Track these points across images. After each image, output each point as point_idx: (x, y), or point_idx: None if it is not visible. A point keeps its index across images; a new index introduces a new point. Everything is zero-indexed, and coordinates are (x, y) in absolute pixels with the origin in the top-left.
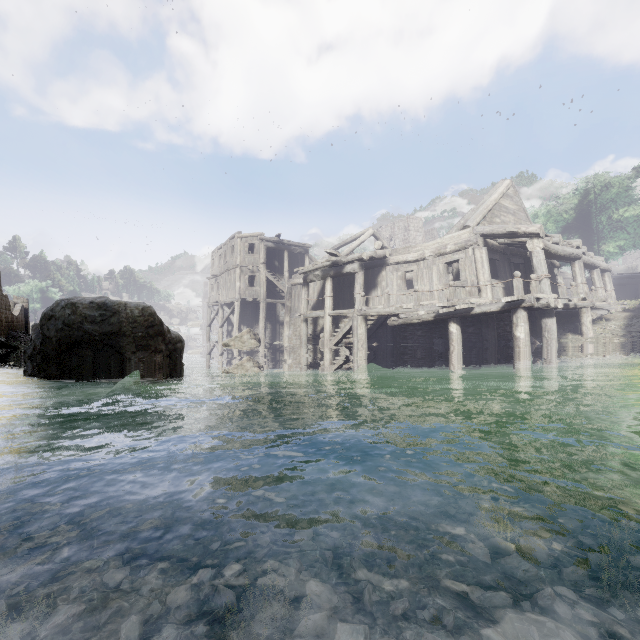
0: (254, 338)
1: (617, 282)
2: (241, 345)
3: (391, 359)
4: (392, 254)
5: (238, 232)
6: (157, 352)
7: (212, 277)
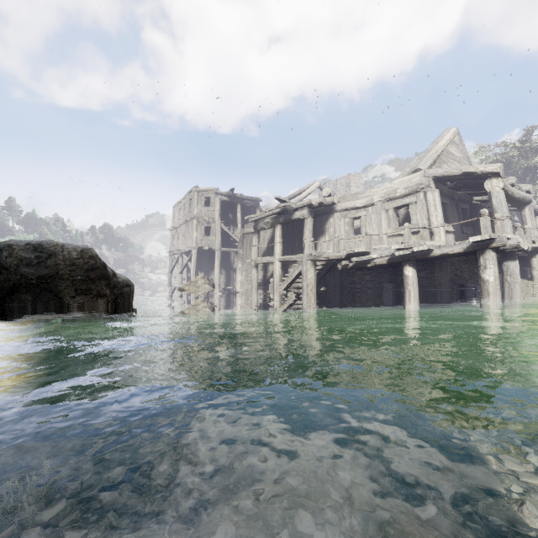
0: (208, 283)
1: None
2: (196, 290)
3: (340, 303)
4: (340, 201)
5: (195, 186)
6: (100, 296)
7: (173, 229)
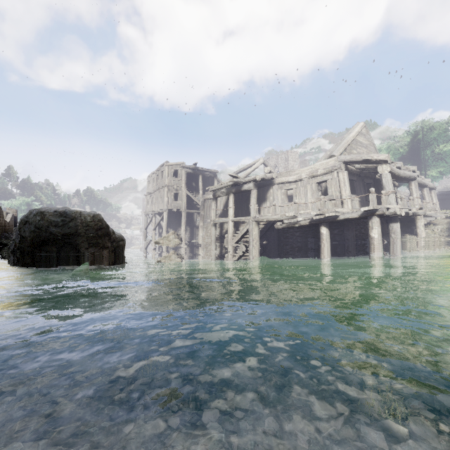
0: (177, 238)
1: (438, 197)
2: (168, 243)
3: (277, 253)
4: (277, 176)
5: (166, 161)
6: (104, 248)
7: (148, 194)
